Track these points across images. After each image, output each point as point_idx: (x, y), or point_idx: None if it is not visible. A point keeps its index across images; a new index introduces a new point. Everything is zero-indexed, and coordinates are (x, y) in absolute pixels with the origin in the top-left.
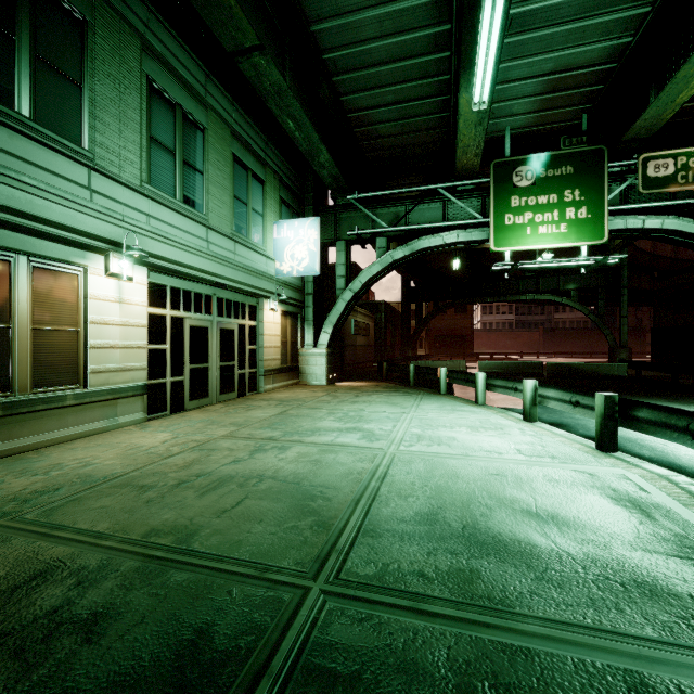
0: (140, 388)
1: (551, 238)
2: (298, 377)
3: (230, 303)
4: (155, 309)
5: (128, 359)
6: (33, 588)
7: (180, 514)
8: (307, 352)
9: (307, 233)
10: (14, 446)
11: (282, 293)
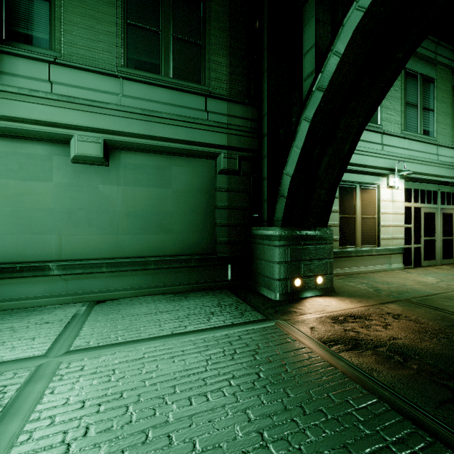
0: (400, 249)
1: None
2: None
3: (449, 194)
4: (405, 203)
5: (395, 232)
6: None
7: None
8: None
9: None
10: (356, 270)
11: None
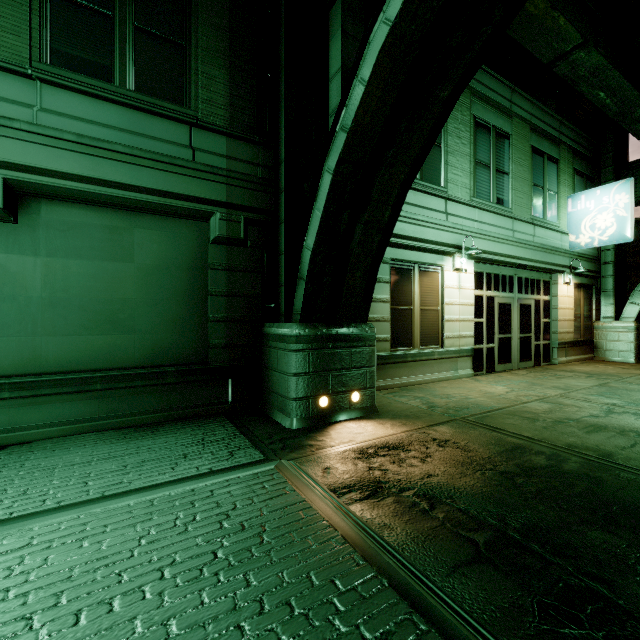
0: (469, 351)
1: None
2: (592, 352)
3: (527, 280)
4: (476, 291)
5: (463, 329)
6: (521, 453)
7: (581, 440)
8: (605, 326)
9: (613, 199)
10: (414, 380)
11: (576, 265)
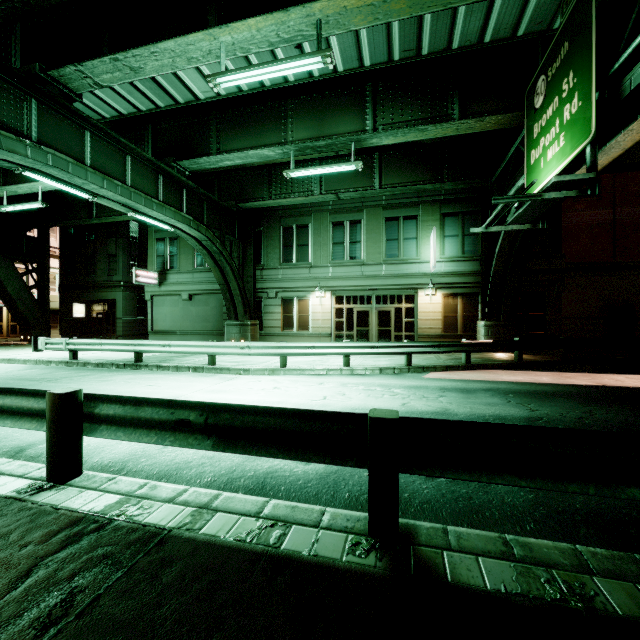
0: (328, 334)
1: (554, 161)
2: None
3: (387, 296)
4: (338, 305)
5: (324, 324)
6: None
7: None
8: (478, 324)
9: (432, 240)
10: None
11: (442, 281)
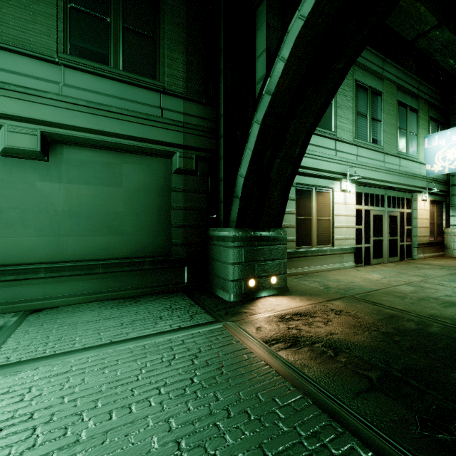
0: (352, 249)
1: None
2: (443, 251)
3: (394, 198)
4: (357, 206)
5: (348, 233)
6: (396, 320)
7: (440, 312)
8: (453, 231)
9: None
10: (312, 269)
11: (431, 187)
